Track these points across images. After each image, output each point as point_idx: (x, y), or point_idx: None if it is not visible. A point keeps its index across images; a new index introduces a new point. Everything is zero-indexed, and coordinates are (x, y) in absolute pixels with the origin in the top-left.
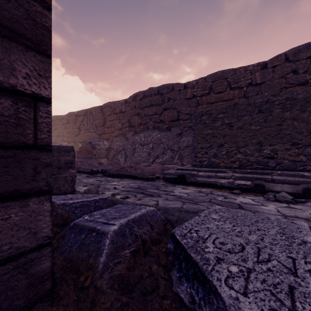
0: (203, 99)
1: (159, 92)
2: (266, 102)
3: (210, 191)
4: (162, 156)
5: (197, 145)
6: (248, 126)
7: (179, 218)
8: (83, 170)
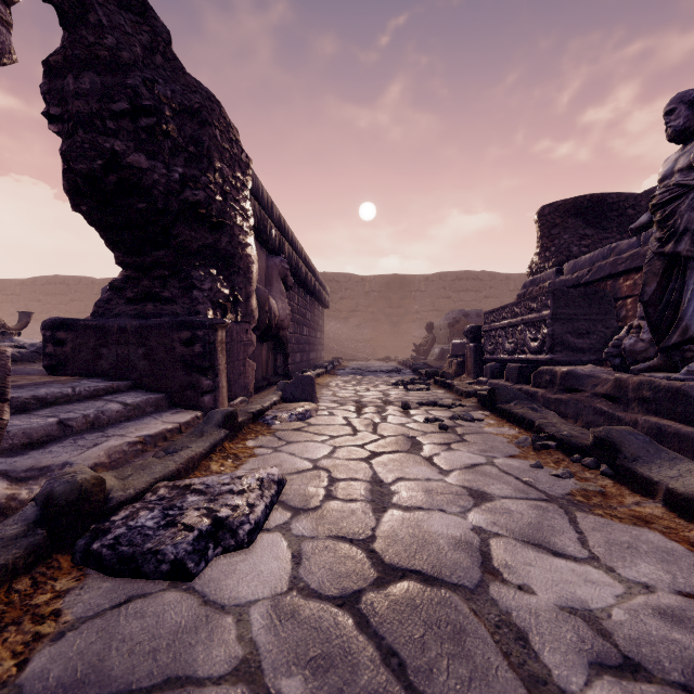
0: None
1: (65, 282)
2: None
3: None
4: None
5: None
6: None
7: None
8: None
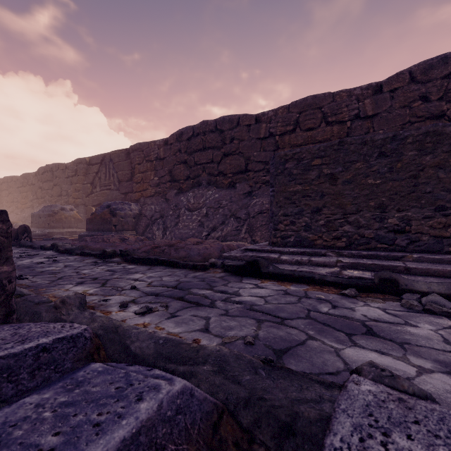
0: (285, 140)
1: (217, 127)
2: (391, 140)
3: (304, 291)
4: (221, 227)
5: (277, 209)
6: (361, 179)
7: (253, 393)
8: (90, 252)
